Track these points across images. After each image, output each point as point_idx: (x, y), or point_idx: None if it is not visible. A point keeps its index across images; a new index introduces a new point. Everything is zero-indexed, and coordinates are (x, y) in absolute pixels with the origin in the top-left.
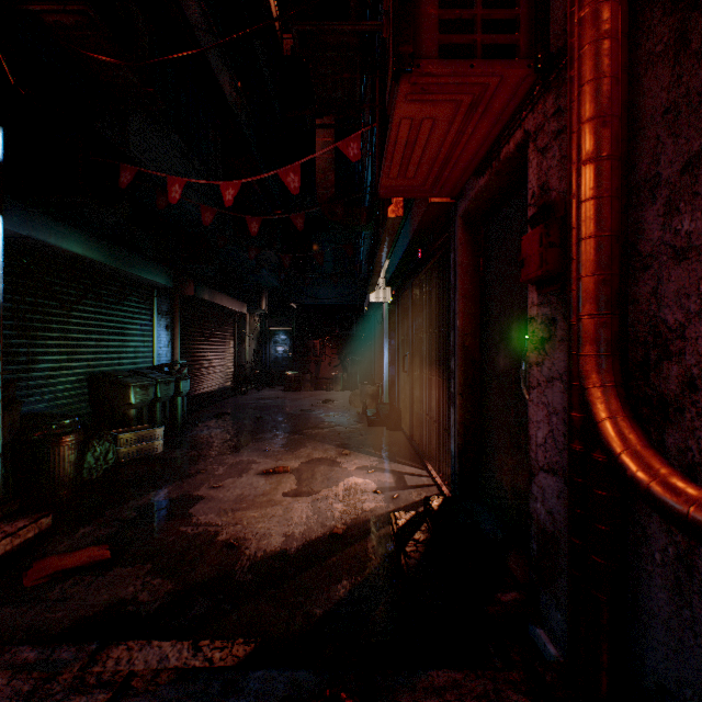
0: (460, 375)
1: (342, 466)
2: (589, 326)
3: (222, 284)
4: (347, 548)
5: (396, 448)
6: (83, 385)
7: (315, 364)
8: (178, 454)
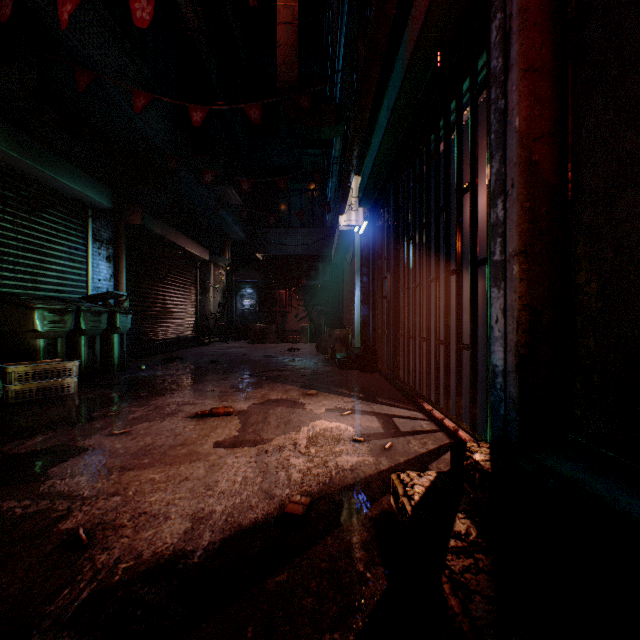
0: (521, 218)
1: (307, 408)
2: None
3: (181, 227)
4: (310, 550)
5: (375, 388)
6: None
7: (281, 316)
8: (94, 395)
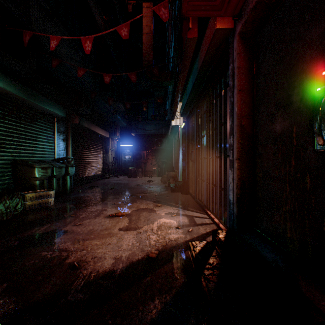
0: (238, 146)
1: (156, 212)
2: None
3: (96, 122)
4: (158, 269)
5: (187, 202)
6: (8, 166)
7: (144, 164)
8: (62, 206)
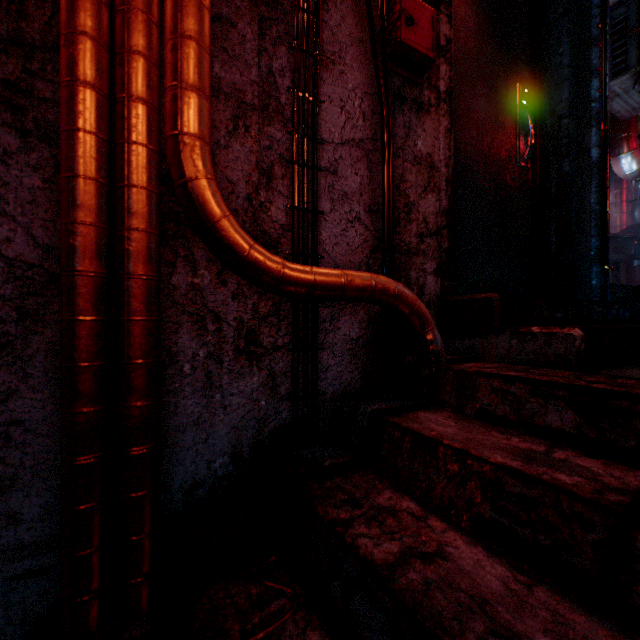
0: None
1: None
2: (205, 107)
3: None
4: None
5: None
6: None
7: None
8: None
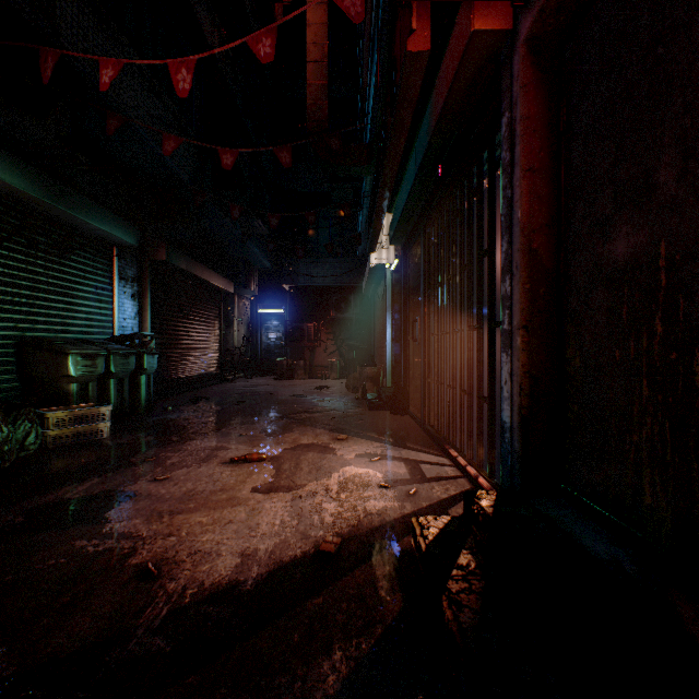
0: (523, 297)
1: (337, 453)
2: None
3: (205, 258)
4: (341, 580)
5: (405, 432)
6: (8, 352)
7: (309, 351)
8: (128, 440)
